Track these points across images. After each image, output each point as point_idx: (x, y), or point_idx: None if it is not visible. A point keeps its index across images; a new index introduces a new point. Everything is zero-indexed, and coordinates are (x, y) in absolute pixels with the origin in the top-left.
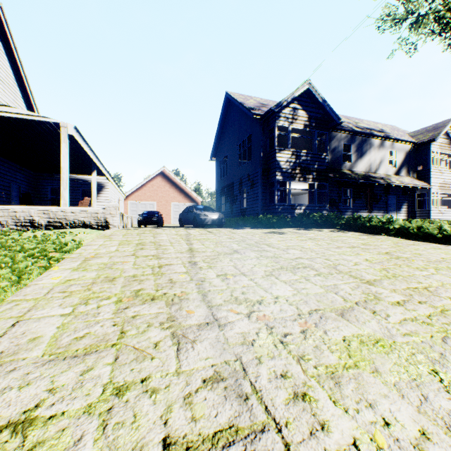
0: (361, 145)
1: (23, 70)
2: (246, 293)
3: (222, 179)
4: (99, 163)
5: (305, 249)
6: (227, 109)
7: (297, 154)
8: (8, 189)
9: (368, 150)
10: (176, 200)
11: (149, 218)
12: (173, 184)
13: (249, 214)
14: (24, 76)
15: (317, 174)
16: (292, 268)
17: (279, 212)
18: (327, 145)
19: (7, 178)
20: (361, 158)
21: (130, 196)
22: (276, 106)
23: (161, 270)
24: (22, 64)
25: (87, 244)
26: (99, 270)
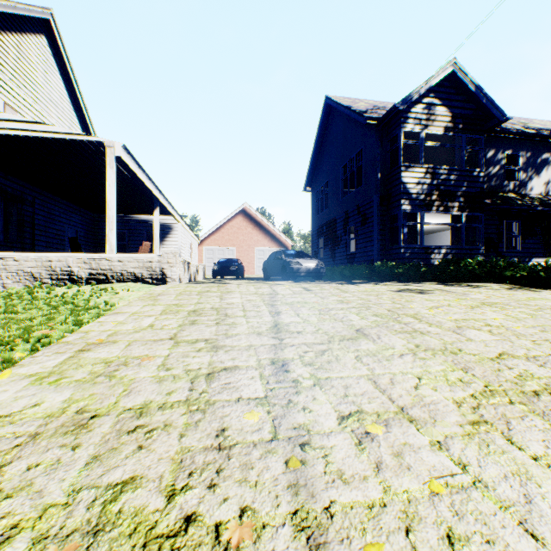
0: (535, 154)
1: (79, 90)
2: (464, 546)
3: (319, 215)
4: (163, 198)
5: (496, 328)
6: (327, 120)
7: (433, 172)
8: (62, 234)
9: (547, 161)
10: (260, 244)
11: (225, 268)
12: (256, 224)
13: (358, 261)
14: (80, 98)
15: (466, 200)
16: (520, 392)
17: (406, 258)
18: (481, 156)
19: (61, 221)
20: (536, 175)
21: (205, 240)
22: (402, 101)
23: (207, 390)
24: (77, 83)
25: (112, 312)
26: (82, 382)
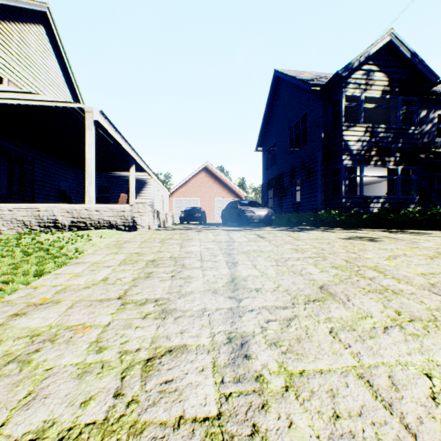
0: None
1: (71, 70)
2: None
3: (269, 170)
4: (137, 157)
5: None
6: (276, 90)
7: (372, 131)
8: (57, 188)
9: None
10: (219, 195)
11: (190, 215)
12: (216, 179)
13: (303, 210)
14: (72, 77)
15: (401, 155)
16: None
17: (347, 207)
18: (416, 116)
19: (57, 177)
20: None
21: (174, 192)
22: (344, 68)
23: (138, 398)
24: (70, 65)
25: (74, 262)
26: None
